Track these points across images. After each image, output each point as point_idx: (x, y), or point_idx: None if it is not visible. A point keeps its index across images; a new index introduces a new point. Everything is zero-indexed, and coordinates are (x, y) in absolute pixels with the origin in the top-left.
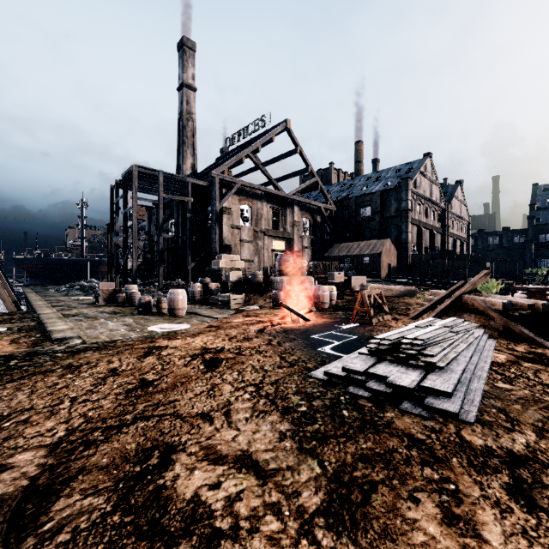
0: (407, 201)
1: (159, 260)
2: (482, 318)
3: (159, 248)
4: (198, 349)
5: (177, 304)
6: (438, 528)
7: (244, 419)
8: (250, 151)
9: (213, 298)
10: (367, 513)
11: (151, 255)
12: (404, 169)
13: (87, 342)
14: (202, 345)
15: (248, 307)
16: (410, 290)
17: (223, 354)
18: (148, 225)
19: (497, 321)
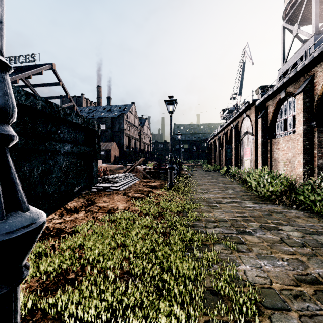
0: (123, 124)
1: None
2: (139, 173)
3: None
4: None
5: None
6: (107, 199)
7: None
8: (24, 77)
9: None
10: (94, 200)
11: None
12: (122, 108)
13: None
14: None
15: None
16: (121, 166)
17: None
18: None
19: (142, 173)
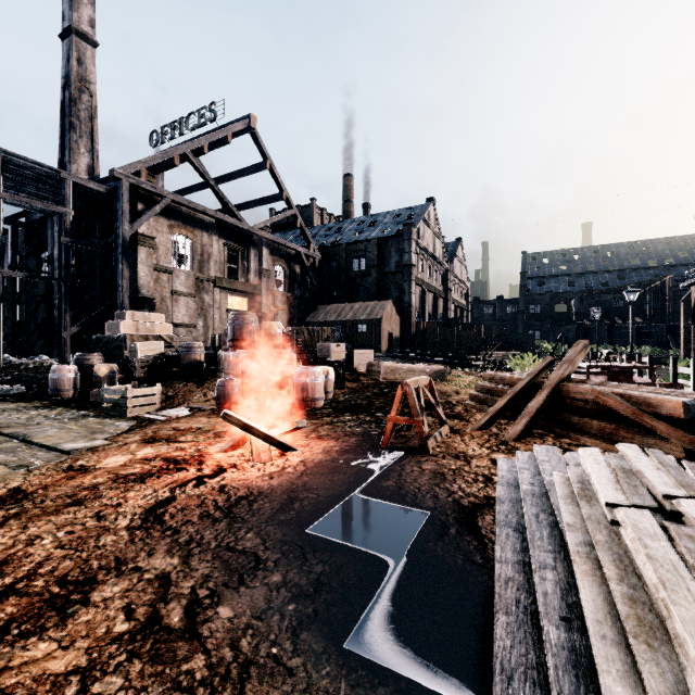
0: (410, 253)
1: None
2: (623, 429)
3: None
4: None
5: None
6: None
7: None
8: (190, 149)
9: (98, 394)
10: None
11: None
12: (404, 214)
13: None
14: None
15: (164, 413)
16: (438, 370)
17: None
18: None
19: (668, 438)
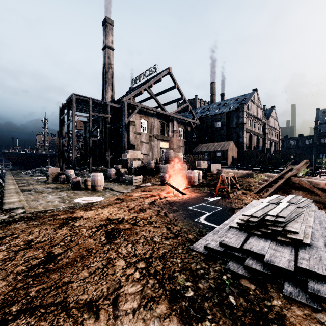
0: (243, 118)
1: (89, 154)
2: (308, 194)
3: (89, 146)
4: (104, 220)
5: (97, 183)
6: None
7: (132, 311)
8: (147, 86)
9: (122, 178)
10: None
11: (85, 151)
12: (241, 98)
13: (26, 212)
14: (108, 216)
15: (144, 184)
16: (249, 173)
17: (122, 225)
18: (84, 132)
19: (321, 196)
